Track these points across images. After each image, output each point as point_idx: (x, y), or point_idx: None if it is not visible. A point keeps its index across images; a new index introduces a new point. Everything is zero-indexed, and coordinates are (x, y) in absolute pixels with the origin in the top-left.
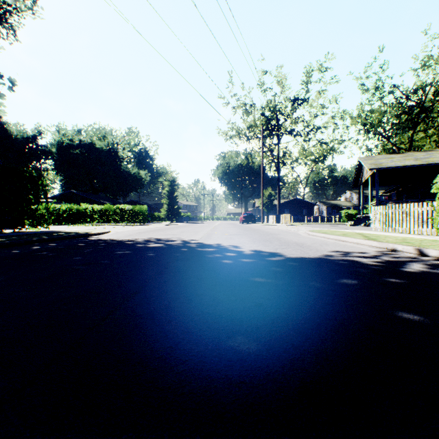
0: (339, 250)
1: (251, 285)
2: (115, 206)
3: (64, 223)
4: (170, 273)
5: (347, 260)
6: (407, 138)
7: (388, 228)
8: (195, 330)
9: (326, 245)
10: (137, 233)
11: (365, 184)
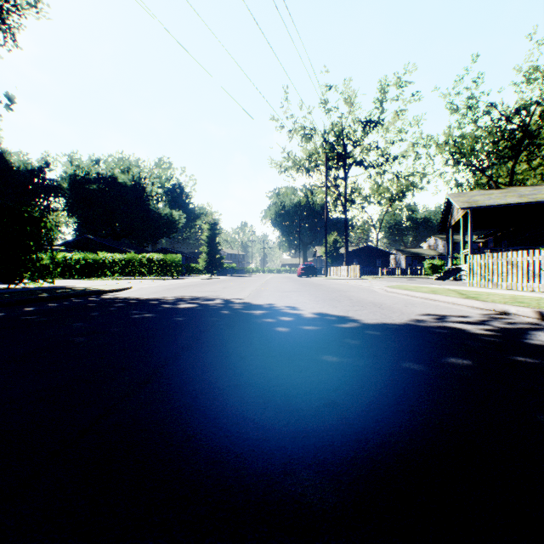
0: (432, 313)
1: (317, 367)
2: (141, 256)
3: (77, 277)
4: (201, 348)
5: (446, 327)
6: (506, 170)
7: (488, 282)
8: (230, 456)
9: (412, 306)
10: (166, 289)
11: (455, 228)
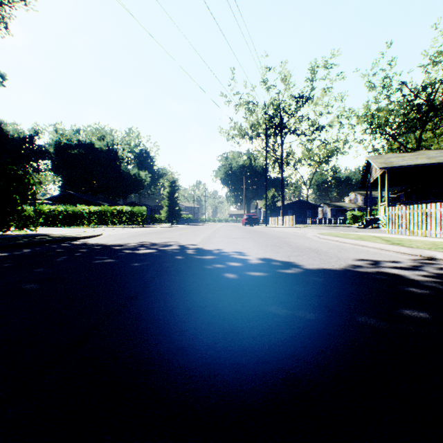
0: (366, 258)
1: (268, 322)
2: (113, 208)
3: (60, 226)
4: (149, 297)
5: (385, 273)
6: (414, 138)
7: (405, 230)
8: None
9: (345, 252)
10: (131, 236)
11: (373, 185)
